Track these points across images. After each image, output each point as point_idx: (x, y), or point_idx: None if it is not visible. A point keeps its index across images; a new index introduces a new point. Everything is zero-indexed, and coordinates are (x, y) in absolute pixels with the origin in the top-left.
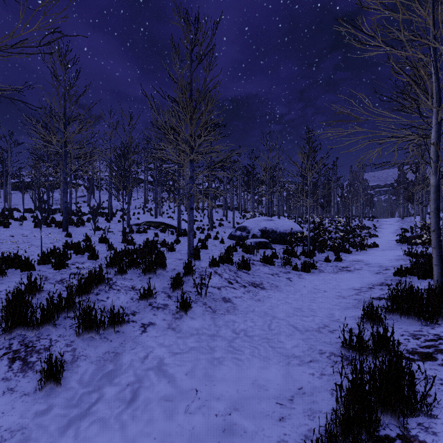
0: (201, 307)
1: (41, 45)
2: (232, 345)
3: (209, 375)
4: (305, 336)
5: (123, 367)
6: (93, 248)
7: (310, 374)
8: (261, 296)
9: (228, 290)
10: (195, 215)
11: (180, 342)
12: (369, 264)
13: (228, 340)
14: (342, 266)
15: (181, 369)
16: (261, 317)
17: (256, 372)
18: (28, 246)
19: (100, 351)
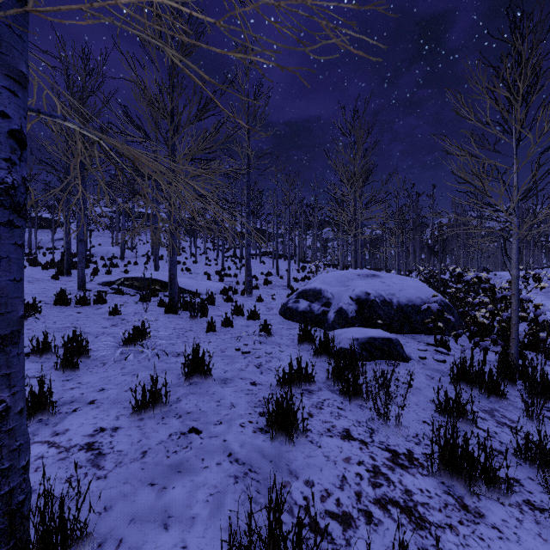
0: None
1: None
2: None
3: None
4: None
5: None
6: None
7: None
8: None
9: None
10: (228, 266)
11: None
12: None
13: None
14: None
15: None
16: None
17: None
18: None
19: None
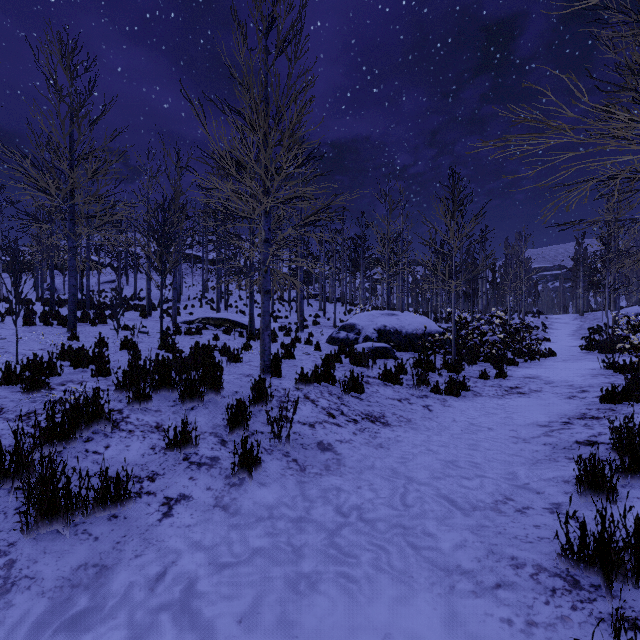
0: (280, 462)
1: None
2: (337, 543)
3: (288, 621)
4: (474, 520)
5: (109, 602)
6: (102, 358)
7: (503, 622)
8: (384, 439)
9: (328, 428)
10: (278, 309)
11: (234, 537)
12: (551, 382)
13: (328, 530)
14: (509, 385)
15: (229, 609)
16: (386, 479)
17: (387, 612)
18: None
19: (66, 564)
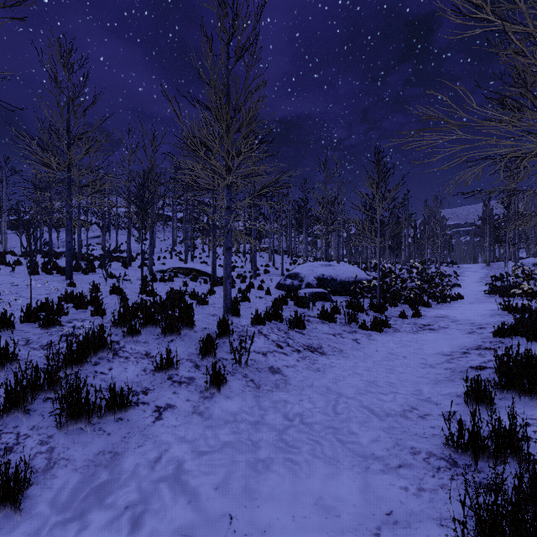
0: (240, 381)
1: (8, 6)
2: (284, 439)
3: (250, 489)
4: (386, 423)
5: (123, 476)
6: (99, 301)
7: (402, 489)
8: (321, 364)
9: (277, 356)
10: (235, 260)
11: (209, 434)
12: (457, 320)
13: (278, 430)
14: (422, 323)
15: (208, 480)
16: (322, 394)
17: (320, 483)
18: (15, 298)
19: (90, 450)
